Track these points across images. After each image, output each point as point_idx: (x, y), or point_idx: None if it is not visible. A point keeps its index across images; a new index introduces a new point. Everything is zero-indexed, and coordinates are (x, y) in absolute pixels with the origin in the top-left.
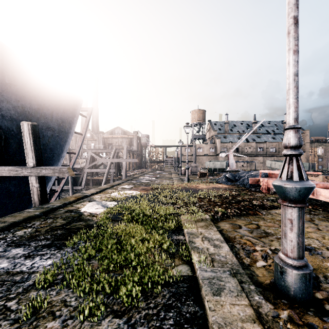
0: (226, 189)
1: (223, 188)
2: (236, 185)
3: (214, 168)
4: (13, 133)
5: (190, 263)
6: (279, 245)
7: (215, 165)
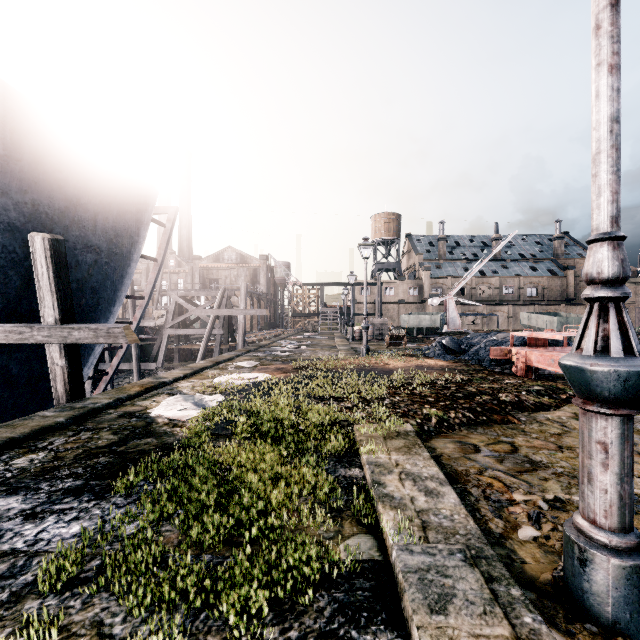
0: (444, 370)
1: (438, 368)
2: (462, 362)
3: (418, 328)
4: (15, 257)
5: (377, 532)
6: (562, 491)
7: (419, 322)
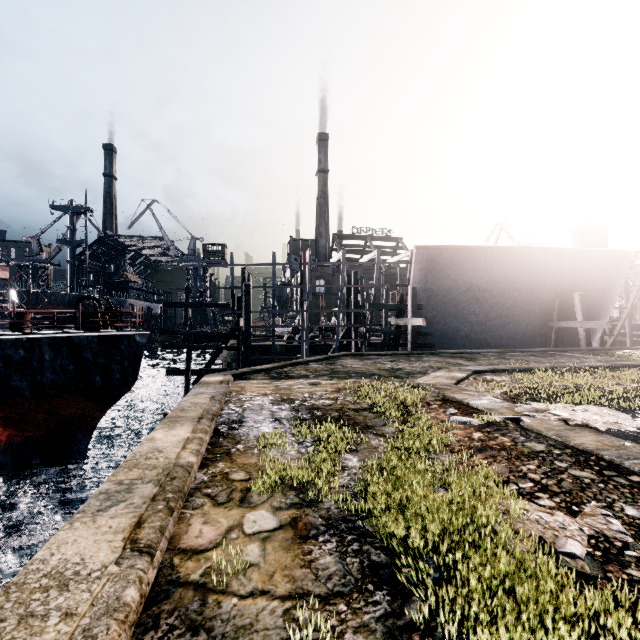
0: None
1: None
2: None
3: None
4: (567, 299)
5: None
6: None
7: None
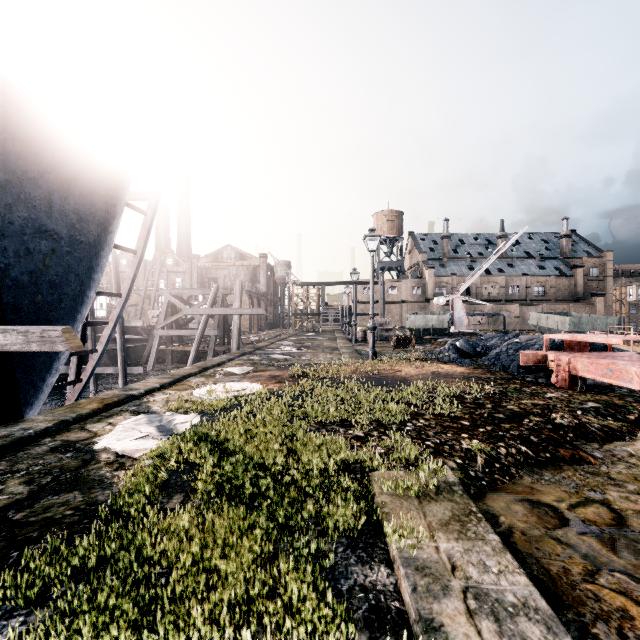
0: (466, 379)
1: (459, 376)
2: (484, 368)
3: (425, 329)
4: None
5: None
6: None
7: (426, 322)
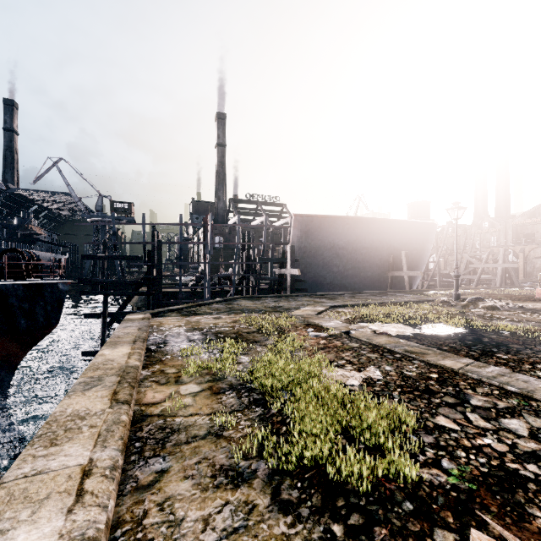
0: None
1: None
2: None
3: None
4: (398, 255)
5: None
6: None
7: None
